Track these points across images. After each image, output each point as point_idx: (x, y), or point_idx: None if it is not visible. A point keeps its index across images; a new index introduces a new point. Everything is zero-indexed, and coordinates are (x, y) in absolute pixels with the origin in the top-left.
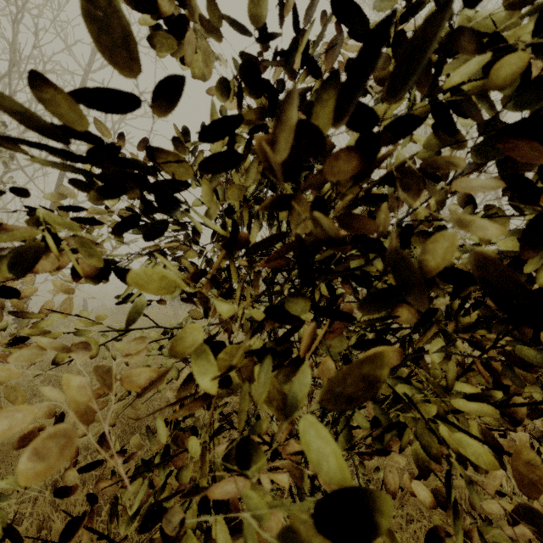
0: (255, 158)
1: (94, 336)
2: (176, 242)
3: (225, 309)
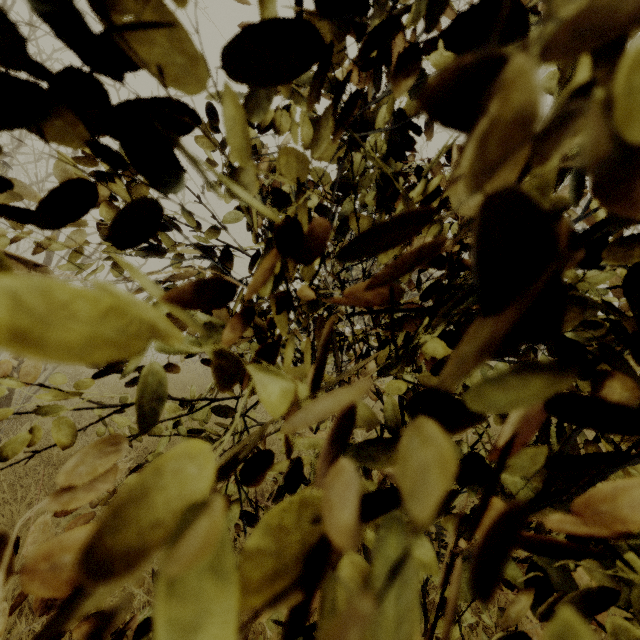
0: (328, 106)
1: (104, 399)
2: (195, 269)
3: (279, 389)
